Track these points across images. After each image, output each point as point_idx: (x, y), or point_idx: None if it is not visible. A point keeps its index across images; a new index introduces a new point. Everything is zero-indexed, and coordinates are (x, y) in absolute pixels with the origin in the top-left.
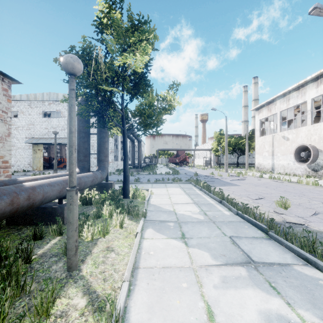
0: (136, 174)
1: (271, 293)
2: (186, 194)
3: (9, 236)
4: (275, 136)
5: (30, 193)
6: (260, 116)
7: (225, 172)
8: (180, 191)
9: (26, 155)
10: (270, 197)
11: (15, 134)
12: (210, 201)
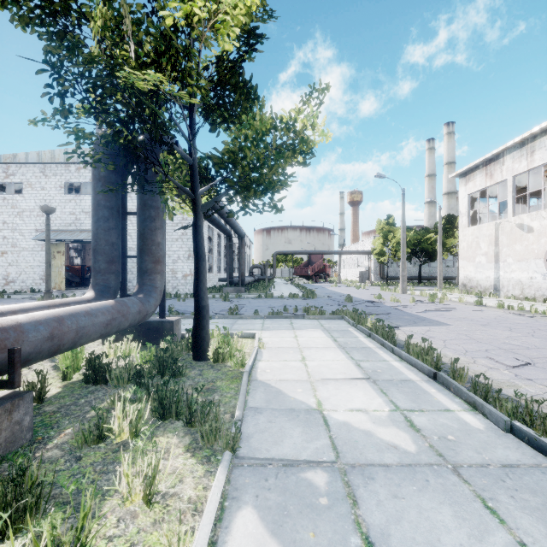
0: (234, 297)
1: None
2: (341, 348)
3: None
4: (503, 225)
5: None
6: (469, 187)
7: (402, 293)
8: (324, 339)
9: (37, 262)
10: (546, 360)
11: (18, 224)
12: (403, 370)
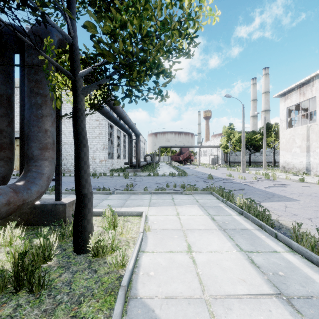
0: (132, 175)
1: None
2: (222, 231)
3: None
4: (312, 127)
5: None
6: (287, 103)
7: (242, 172)
8: (203, 218)
9: None
10: None
11: None
12: (309, 273)
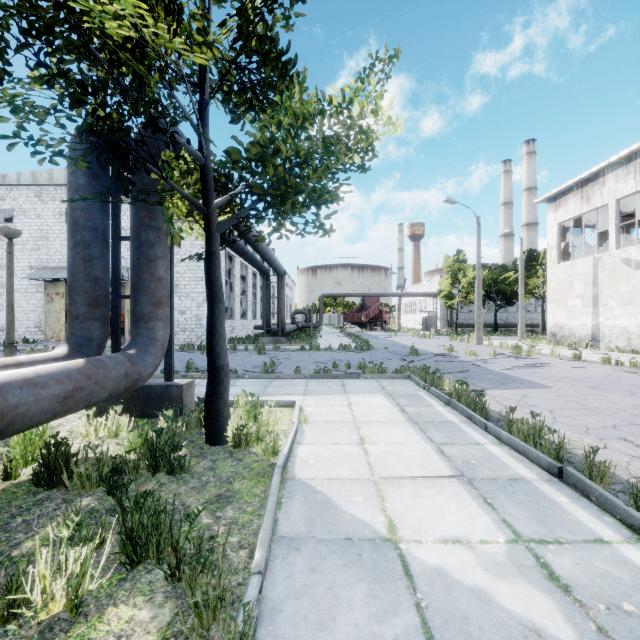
0: (271, 349)
1: None
2: (412, 423)
3: None
4: (603, 260)
5: None
6: (559, 214)
7: (477, 344)
8: (388, 409)
9: (31, 307)
10: None
11: None
12: (508, 461)
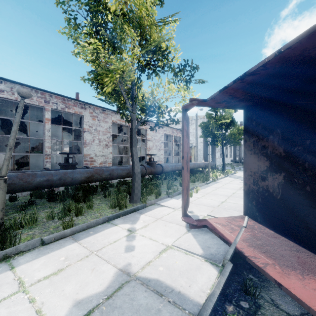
0: (235, 167)
1: None
2: None
3: None
4: None
5: (199, 164)
6: None
7: None
8: None
9: None
10: None
11: None
12: None
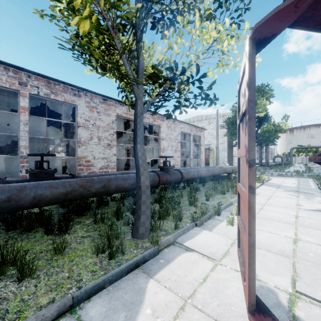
0: (262, 171)
1: (295, 194)
2: (297, 181)
3: (217, 182)
4: None
5: (225, 169)
6: None
7: None
8: (294, 180)
9: None
10: None
11: None
12: (311, 184)
